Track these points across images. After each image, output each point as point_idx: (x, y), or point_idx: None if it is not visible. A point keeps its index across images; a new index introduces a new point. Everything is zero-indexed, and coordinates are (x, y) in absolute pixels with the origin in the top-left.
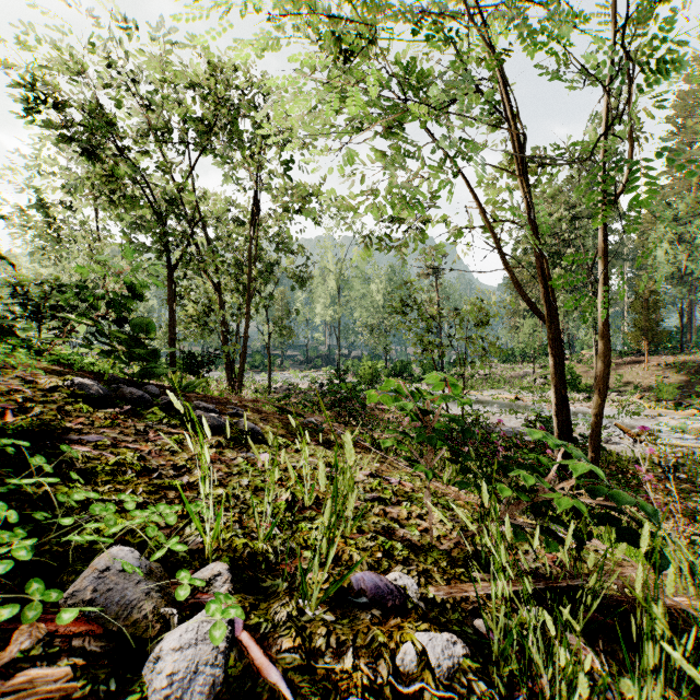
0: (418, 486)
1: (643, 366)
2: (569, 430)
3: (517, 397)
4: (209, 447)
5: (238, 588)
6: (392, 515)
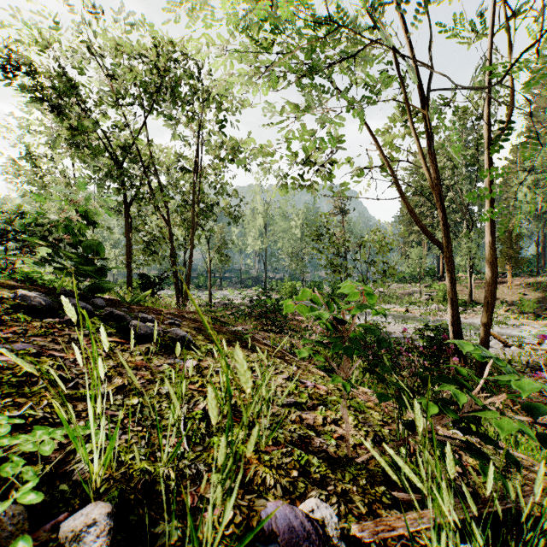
0: (331, 388)
1: (507, 286)
2: (460, 337)
3: (407, 310)
4: (138, 354)
5: (118, 540)
6: (308, 422)
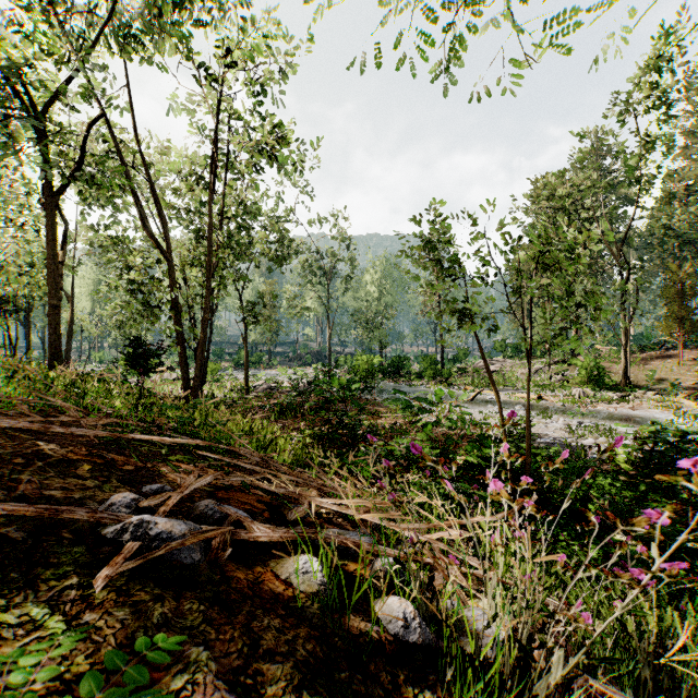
0: None
1: (677, 361)
2: None
3: (540, 396)
4: None
5: None
6: None
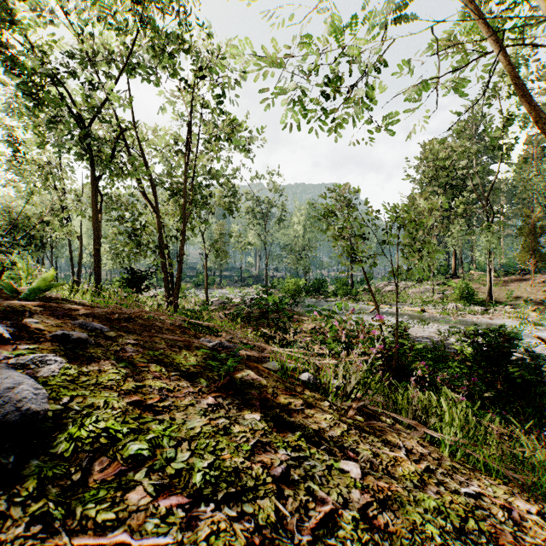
0: None
1: (530, 283)
2: None
3: (423, 309)
4: None
5: None
6: None
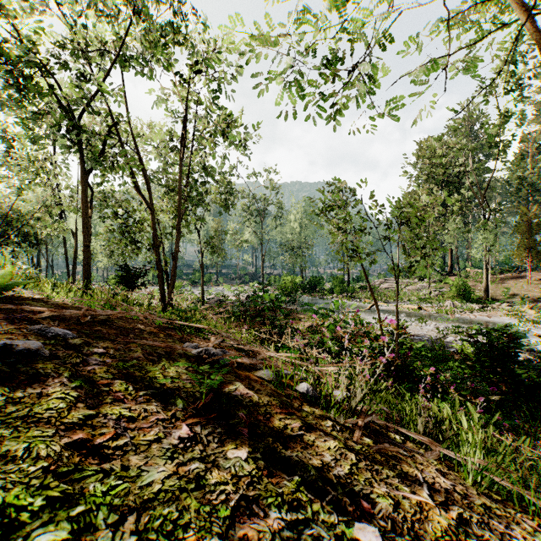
0: None
1: (526, 281)
2: None
3: (420, 307)
4: None
5: None
6: None
